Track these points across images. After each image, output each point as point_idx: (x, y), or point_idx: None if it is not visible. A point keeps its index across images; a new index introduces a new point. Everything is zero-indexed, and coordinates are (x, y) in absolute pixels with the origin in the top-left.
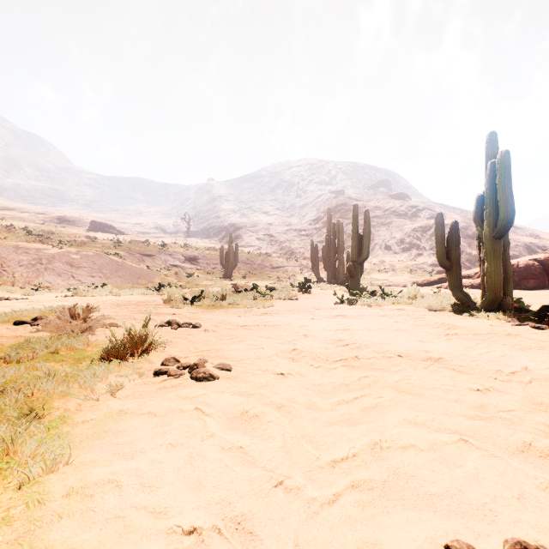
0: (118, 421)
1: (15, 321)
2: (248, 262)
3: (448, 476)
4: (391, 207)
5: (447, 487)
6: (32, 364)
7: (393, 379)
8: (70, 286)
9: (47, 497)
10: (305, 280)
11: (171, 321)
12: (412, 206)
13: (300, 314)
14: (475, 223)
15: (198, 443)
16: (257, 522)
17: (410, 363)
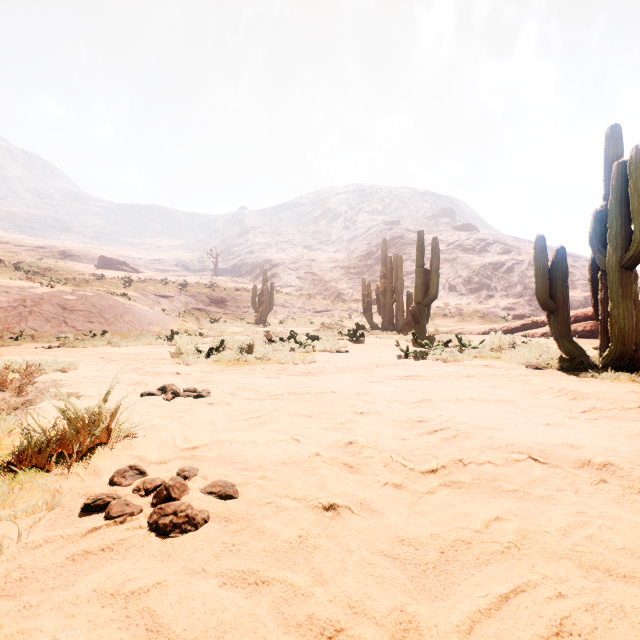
0: None
1: None
2: (286, 305)
3: None
4: (456, 240)
5: None
6: None
7: (556, 526)
8: (61, 335)
9: None
10: (357, 326)
11: (167, 386)
12: (480, 239)
13: (353, 373)
14: (592, 248)
15: None
16: None
17: (561, 475)
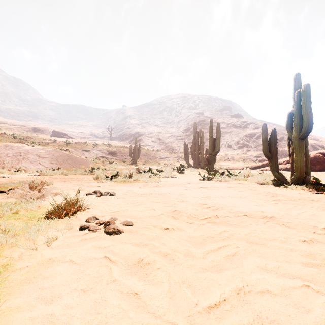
0: (47, 268)
1: None
2: (146, 155)
3: (302, 321)
4: (231, 122)
5: None
6: None
7: (244, 233)
8: (38, 169)
9: None
10: (181, 165)
11: (97, 191)
12: (244, 121)
13: (178, 186)
14: (287, 130)
15: (104, 287)
16: None
17: (253, 220)
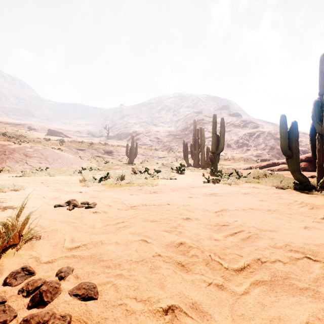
0: None
1: None
2: (144, 154)
3: None
4: (230, 121)
5: None
6: None
7: None
8: (24, 169)
9: None
10: (181, 165)
11: (71, 201)
12: (243, 120)
13: (180, 192)
14: (313, 122)
15: None
16: None
17: None
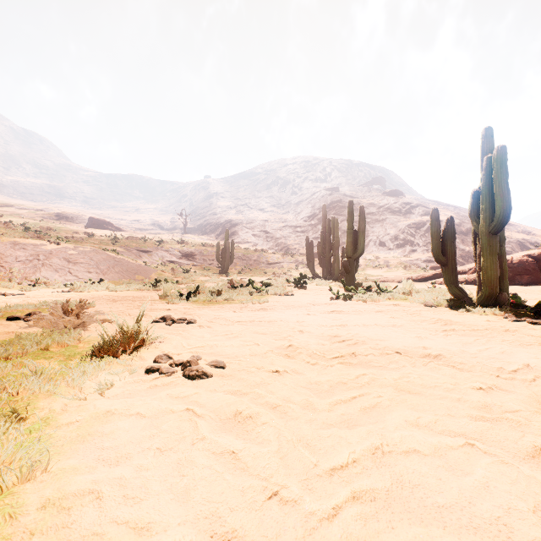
0: (105, 423)
1: (8, 316)
2: (244, 258)
3: (456, 485)
4: (385, 203)
5: (456, 498)
6: (19, 361)
7: (392, 377)
8: (67, 282)
9: (20, 510)
10: (301, 275)
11: (166, 316)
12: (406, 203)
13: (296, 309)
14: (471, 218)
15: (188, 447)
16: (250, 540)
17: (408, 360)
